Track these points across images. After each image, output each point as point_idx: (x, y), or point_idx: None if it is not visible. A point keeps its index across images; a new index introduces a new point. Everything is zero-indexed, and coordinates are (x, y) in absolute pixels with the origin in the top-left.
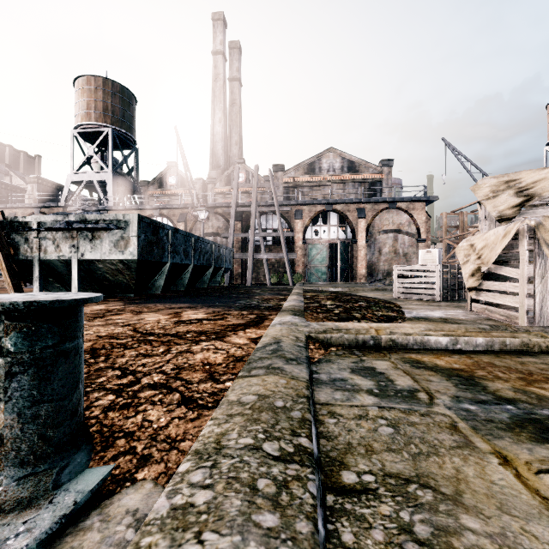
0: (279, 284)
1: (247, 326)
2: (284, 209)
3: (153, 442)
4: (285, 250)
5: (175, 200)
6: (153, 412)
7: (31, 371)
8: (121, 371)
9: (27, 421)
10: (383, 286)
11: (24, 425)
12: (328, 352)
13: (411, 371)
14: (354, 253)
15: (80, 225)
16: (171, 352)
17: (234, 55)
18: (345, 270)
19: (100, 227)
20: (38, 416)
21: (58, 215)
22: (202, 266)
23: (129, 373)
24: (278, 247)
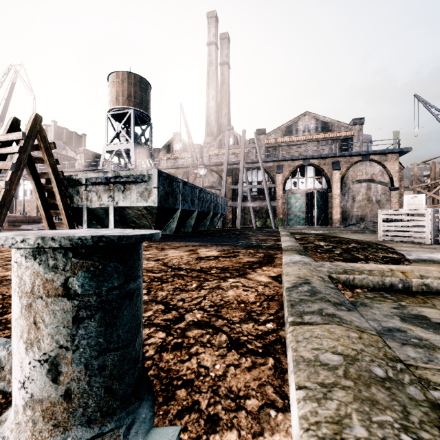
0: (263, 227)
1: (262, 264)
2: (267, 165)
3: (215, 396)
4: (268, 199)
5: (179, 162)
6: (206, 356)
7: (97, 316)
8: (164, 306)
9: (93, 373)
10: (358, 229)
11: (91, 378)
12: (356, 295)
13: None
14: (329, 201)
15: (115, 179)
16: (203, 287)
17: (224, 44)
18: (321, 216)
19: (130, 181)
20: (104, 367)
21: (100, 173)
22: (204, 212)
23: (171, 308)
24: (262, 197)
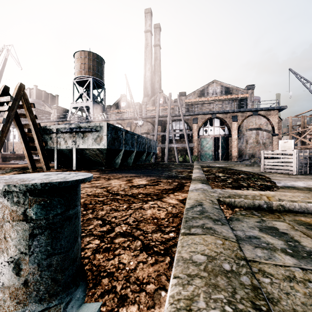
0: (183, 162)
1: (174, 190)
2: (186, 118)
3: (127, 283)
4: (187, 141)
5: (124, 115)
6: (125, 256)
7: (46, 233)
8: (102, 221)
9: (43, 269)
10: (249, 163)
11: (42, 272)
12: (234, 212)
13: (308, 232)
14: (230, 143)
15: (77, 129)
16: (131, 208)
17: (156, 31)
18: (224, 153)
19: (87, 130)
20: (51, 265)
21: (66, 124)
22: (141, 151)
23: (106, 223)
24: (182, 140)
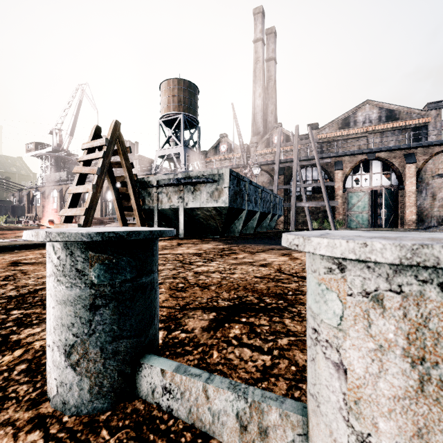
0: (319, 229)
1: None
2: (324, 162)
3: None
4: (326, 198)
5: (225, 163)
6: None
7: None
8: None
9: None
10: None
11: None
12: None
13: None
14: (401, 199)
15: (187, 180)
16: None
17: (270, 39)
18: (390, 216)
19: (202, 181)
20: None
21: (170, 174)
22: (265, 213)
23: None
24: (317, 196)
